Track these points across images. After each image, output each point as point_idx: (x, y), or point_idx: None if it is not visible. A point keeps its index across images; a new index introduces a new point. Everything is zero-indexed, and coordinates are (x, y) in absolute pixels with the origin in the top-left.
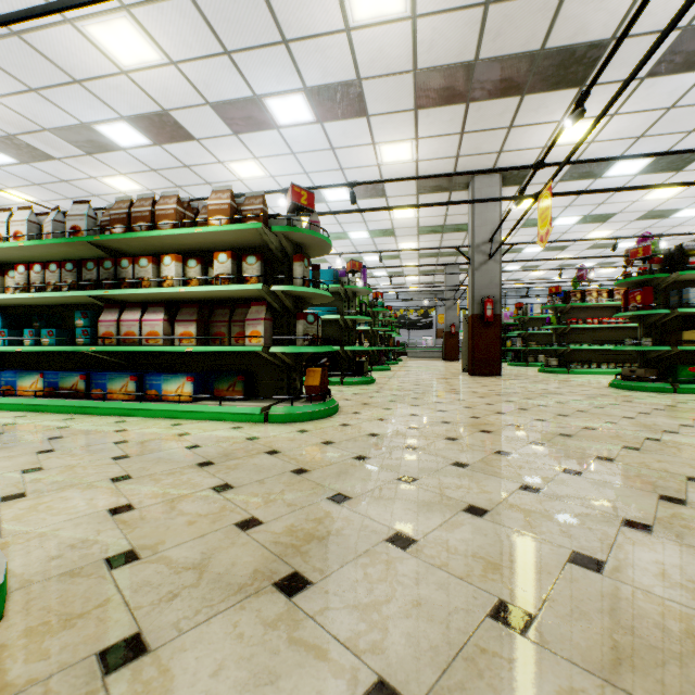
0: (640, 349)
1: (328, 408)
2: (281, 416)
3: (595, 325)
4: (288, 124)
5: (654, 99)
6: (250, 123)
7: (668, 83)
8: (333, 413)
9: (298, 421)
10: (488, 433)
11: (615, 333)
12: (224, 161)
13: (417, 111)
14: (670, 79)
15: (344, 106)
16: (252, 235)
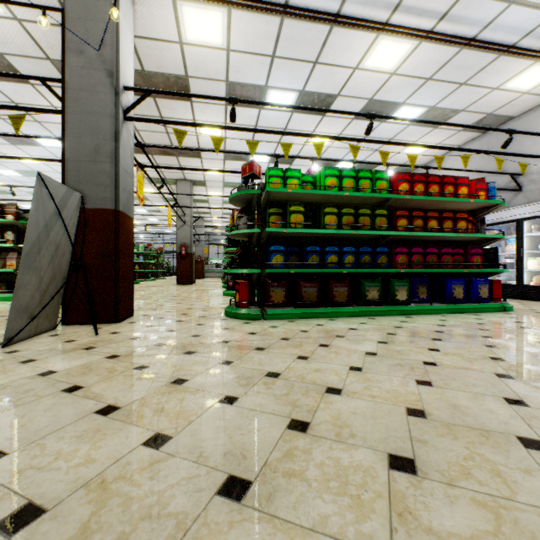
0: None
1: None
2: None
3: None
4: (50, 146)
5: (236, 166)
6: (23, 142)
7: (236, 163)
8: None
9: None
10: None
11: None
12: (6, 153)
13: None
14: (235, 162)
15: None
16: (10, 222)
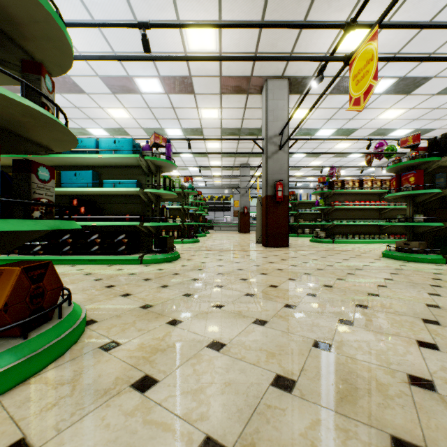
0: (416, 224)
1: (21, 362)
2: None
3: (351, 206)
4: None
5: (421, 8)
6: None
7: None
8: (49, 360)
9: None
10: None
11: (362, 213)
12: None
13: None
14: None
15: None
16: None
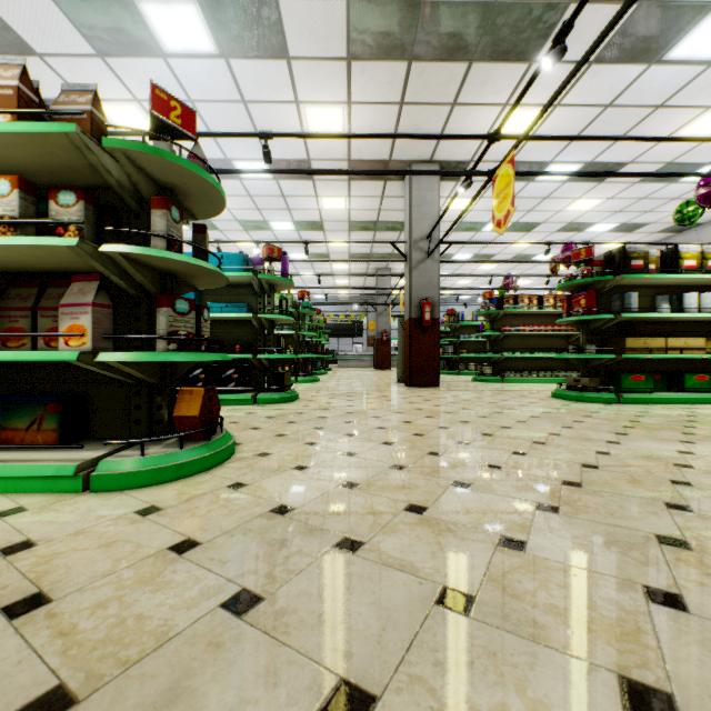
0: (585, 356)
1: (213, 453)
2: (118, 477)
3: (527, 332)
4: (179, 52)
5: (596, 92)
6: (121, 40)
7: (612, 73)
8: (225, 458)
9: (151, 484)
10: (466, 489)
11: (543, 341)
12: None
13: (350, 62)
14: (615, 70)
15: (257, 37)
16: (67, 152)
